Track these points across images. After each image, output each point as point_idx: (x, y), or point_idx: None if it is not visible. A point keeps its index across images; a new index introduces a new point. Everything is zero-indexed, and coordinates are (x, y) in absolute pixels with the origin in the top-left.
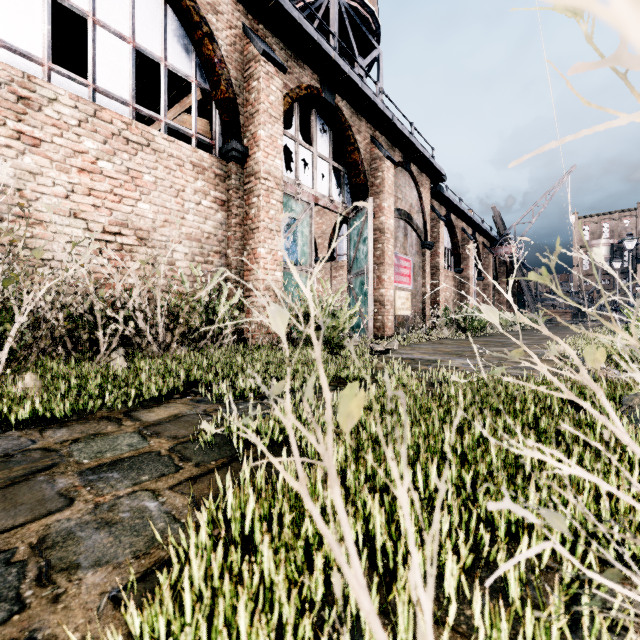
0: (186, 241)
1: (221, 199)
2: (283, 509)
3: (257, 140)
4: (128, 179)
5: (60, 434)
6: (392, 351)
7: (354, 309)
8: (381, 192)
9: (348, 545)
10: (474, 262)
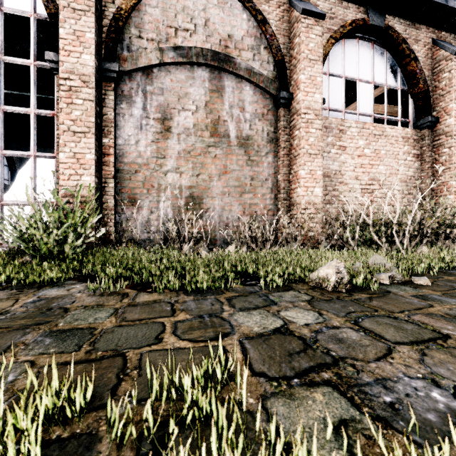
0: (399, 183)
1: (416, 154)
2: None
3: (448, 111)
4: (374, 155)
5: None
6: None
7: None
8: None
9: None
10: None
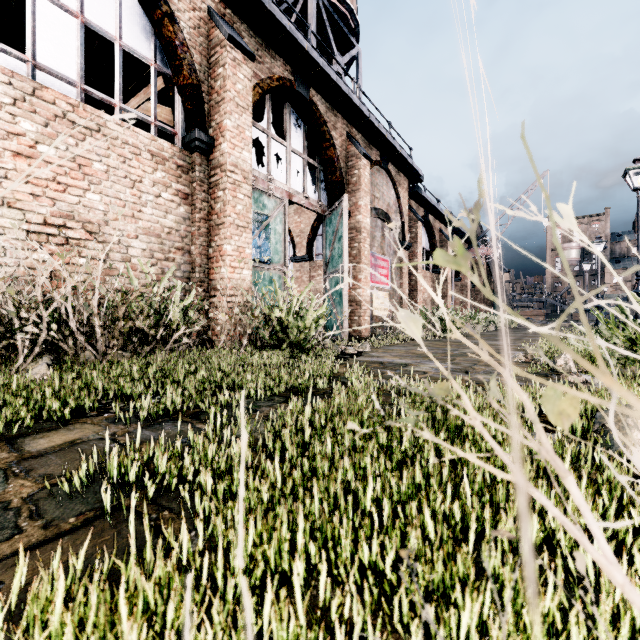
0: (143, 236)
1: (184, 192)
2: None
3: (223, 130)
4: (74, 166)
5: None
6: (363, 354)
7: (321, 310)
8: (357, 190)
9: None
10: None
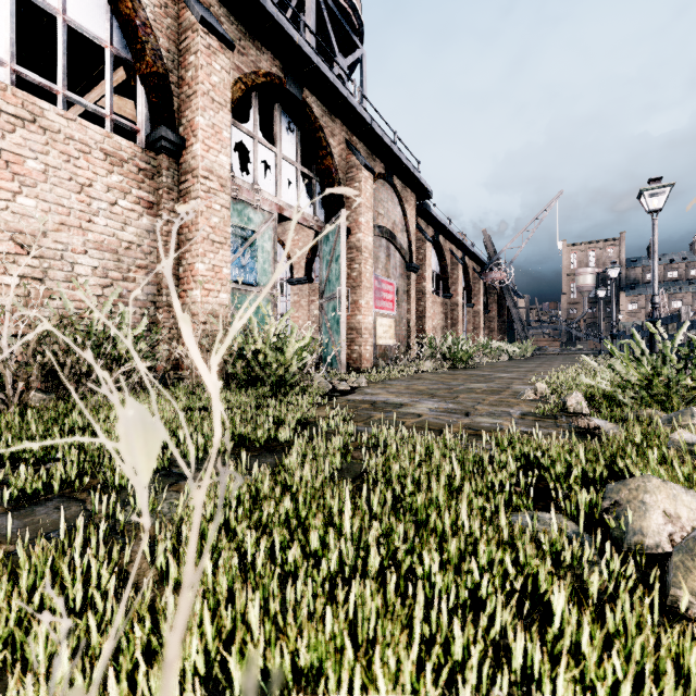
0: (94, 251)
1: (148, 200)
2: None
3: (195, 129)
4: None
5: None
6: (357, 390)
7: (303, 341)
8: (358, 205)
9: None
10: (464, 288)
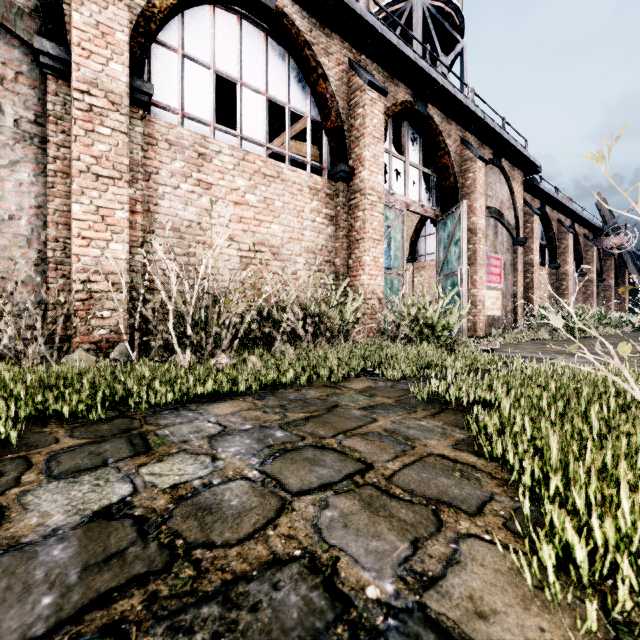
0: (304, 253)
1: (330, 215)
2: (524, 419)
3: (362, 161)
4: (265, 206)
5: (312, 392)
6: (496, 350)
7: (464, 310)
8: (472, 193)
9: (632, 385)
10: (573, 256)
